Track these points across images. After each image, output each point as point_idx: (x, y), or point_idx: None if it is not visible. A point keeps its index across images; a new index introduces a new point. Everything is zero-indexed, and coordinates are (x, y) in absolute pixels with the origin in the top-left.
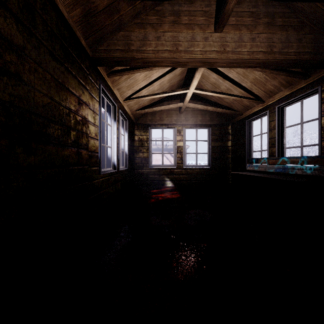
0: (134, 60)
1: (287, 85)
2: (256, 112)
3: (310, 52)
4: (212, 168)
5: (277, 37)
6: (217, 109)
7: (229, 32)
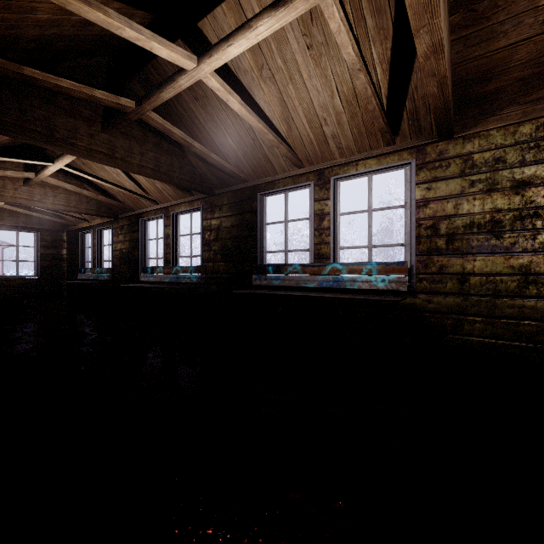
0: None
1: (100, 217)
2: (86, 227)
3: (95, 210)
4: (42, 278)
5: (73, 198)
6: (45, 216)
7: (36, 188)
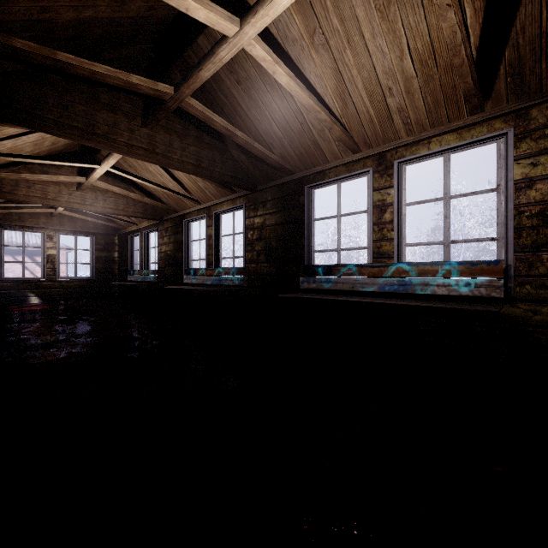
0: (6, 198)
1: (147, 219)
2: (135, 230)
3: (142, 213)
4: (97, 280)
5: (121, 201)
6: (98, 221)
7: (88, 192)
